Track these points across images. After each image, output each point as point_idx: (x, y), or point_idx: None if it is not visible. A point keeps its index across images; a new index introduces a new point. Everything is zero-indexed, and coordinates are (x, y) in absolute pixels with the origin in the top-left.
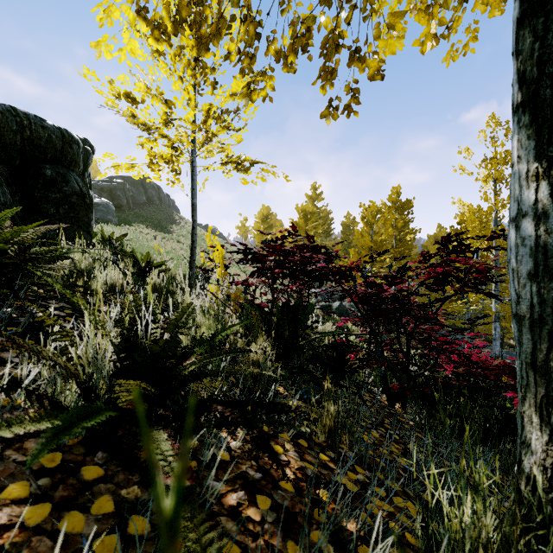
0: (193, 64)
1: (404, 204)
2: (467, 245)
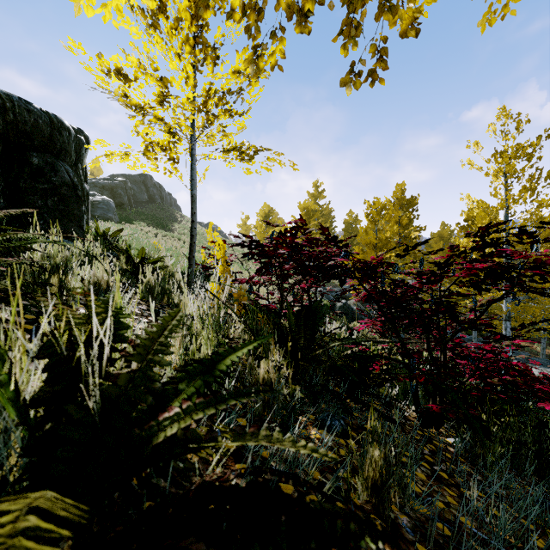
0: (191, 39)
1: (409, 201)
2: (529, 234)
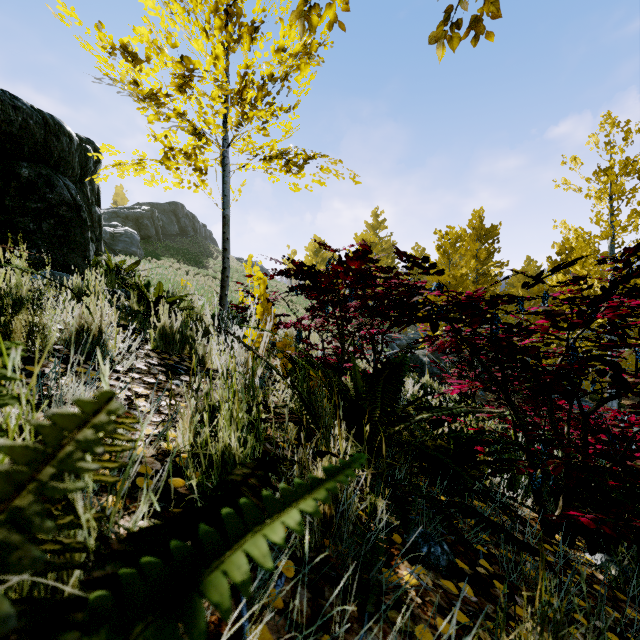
0: (222, 9)
1: (489, 230)
2: None
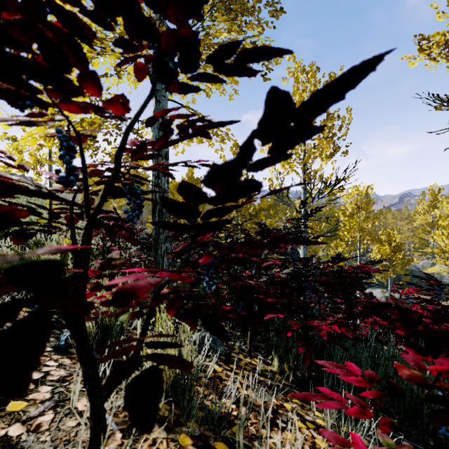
0: None
1: (196, 180)
2: None
